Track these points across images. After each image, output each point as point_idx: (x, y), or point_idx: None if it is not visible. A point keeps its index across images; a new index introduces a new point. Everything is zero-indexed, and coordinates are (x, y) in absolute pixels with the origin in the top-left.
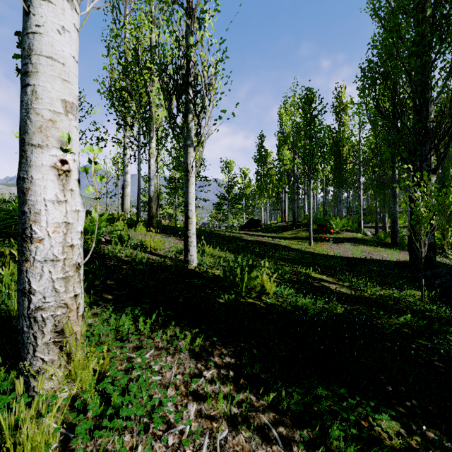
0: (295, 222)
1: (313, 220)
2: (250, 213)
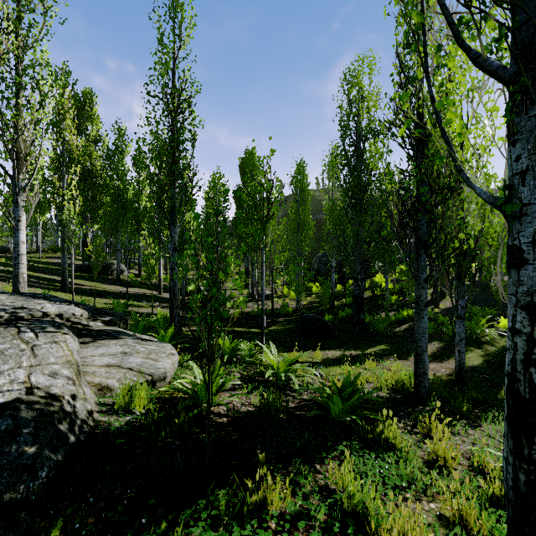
0: (38, 249)
1: (52, 249)
2: (2, 244)
